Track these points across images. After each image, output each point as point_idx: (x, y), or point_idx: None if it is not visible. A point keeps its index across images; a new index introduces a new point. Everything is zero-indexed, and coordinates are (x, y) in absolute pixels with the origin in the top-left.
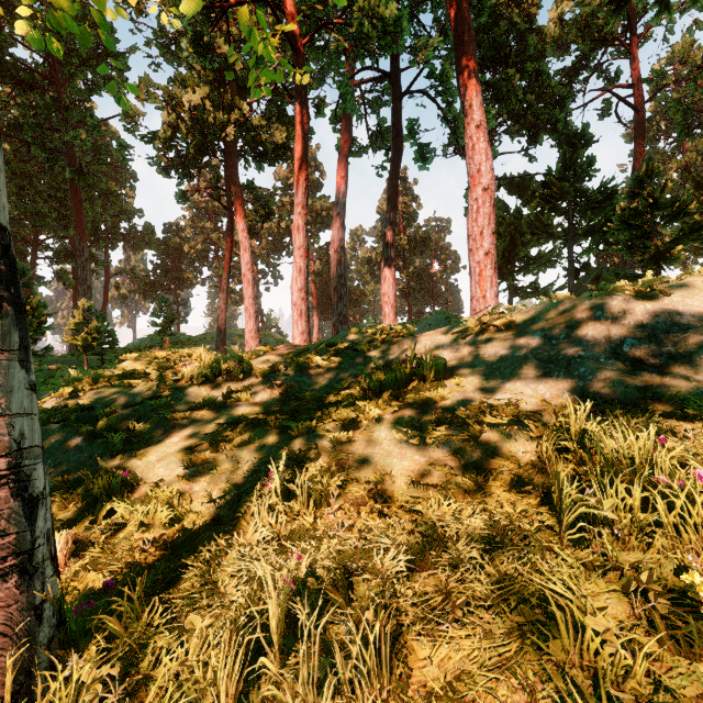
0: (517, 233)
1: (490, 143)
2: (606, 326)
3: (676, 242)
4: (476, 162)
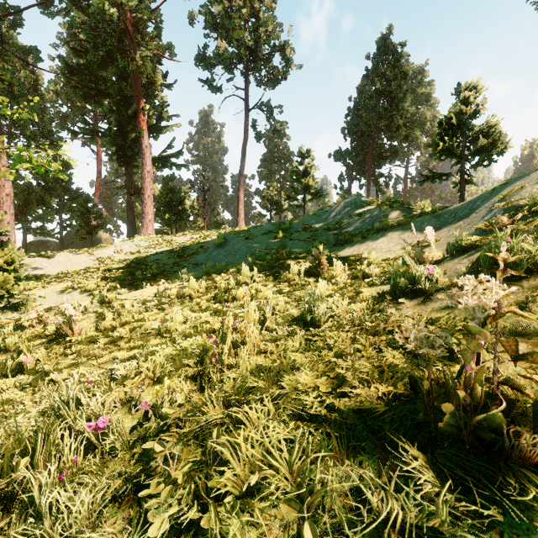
0: (30, 196)
1: (9, 141)
2: (42, 261)
3: (98, 227)
4: (3, 182)
